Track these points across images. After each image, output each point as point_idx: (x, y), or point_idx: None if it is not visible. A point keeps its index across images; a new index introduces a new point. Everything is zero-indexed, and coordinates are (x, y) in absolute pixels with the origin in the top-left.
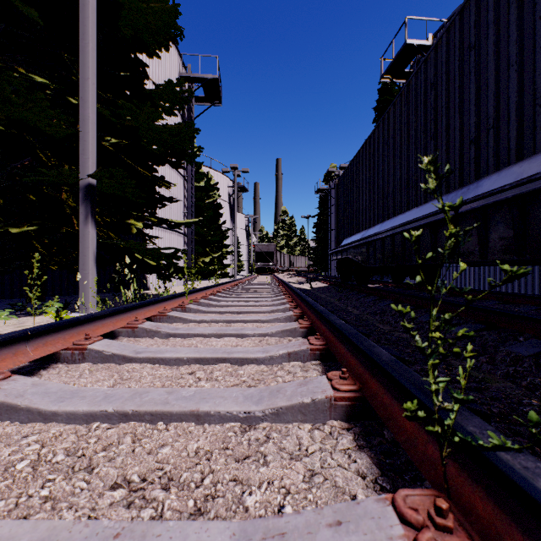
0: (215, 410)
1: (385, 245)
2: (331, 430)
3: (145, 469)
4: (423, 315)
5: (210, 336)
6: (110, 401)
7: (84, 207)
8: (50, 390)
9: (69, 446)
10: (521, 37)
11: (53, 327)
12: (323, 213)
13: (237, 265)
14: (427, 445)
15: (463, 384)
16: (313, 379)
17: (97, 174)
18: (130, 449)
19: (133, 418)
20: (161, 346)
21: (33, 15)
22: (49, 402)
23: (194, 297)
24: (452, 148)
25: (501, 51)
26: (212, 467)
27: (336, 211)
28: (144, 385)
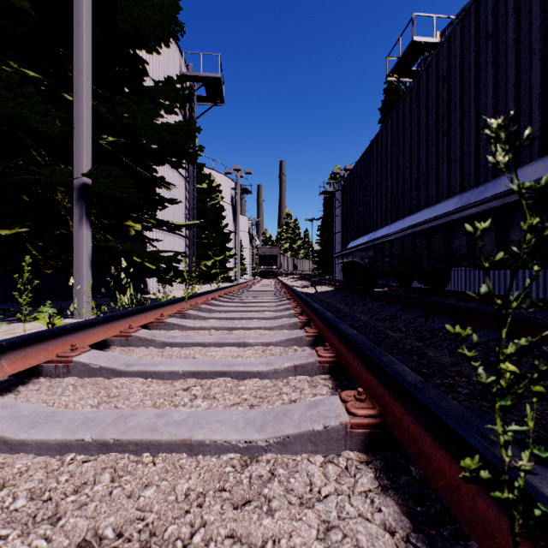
0: (211, 439)
1: (393, 248)
2: (347, 464)
3: (122, 520)
4: (436, 322)
5: (209, 345)
6: (89, 428)
7: (79, 208)
8: (21, 414)
9: (35, 486)
10: (545, 23)
11: (34, 338)
12: (327, 216)
13: (240, 269)
14: (476, 498)
15: (531, 426)
16: (324, 400)
17: (92, 173)
18: (107, 491)
19: (115, 448)
20: (155, 356)
21: (25, 6)
22: (17, 429)
23: (195, 302)
24: (467, 144)
25: (522, 39)
26: (204, 517)
27: (342, 213)
28: (132, 404)
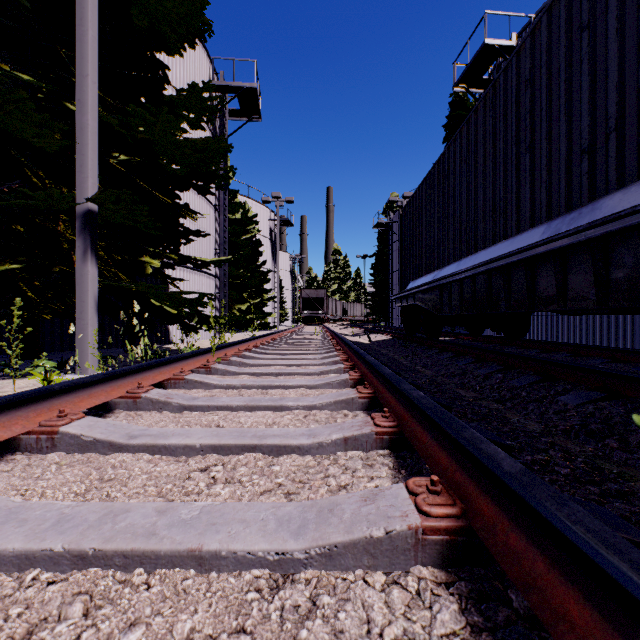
0: (229, 549)
1: (463, 288)
2: (419, 587)
3: None
4: (517, 378)
5: (237, 408)
6: (62, 531)
7: (82, 240)
8: None
9: None
10: None
11: (8, 402)
12: (382, 252)
13: (281, 314)
14: None
15: None
16: (384, 490)
17: (99, 197)
18: (73, 633)
19: (96, 561)
20: (169, 424)
21: None
22: None
23: (224, 353)
24: (556, 161)
25: (627, 27)
26: None
27: (400, 248)
28: (130, 491)
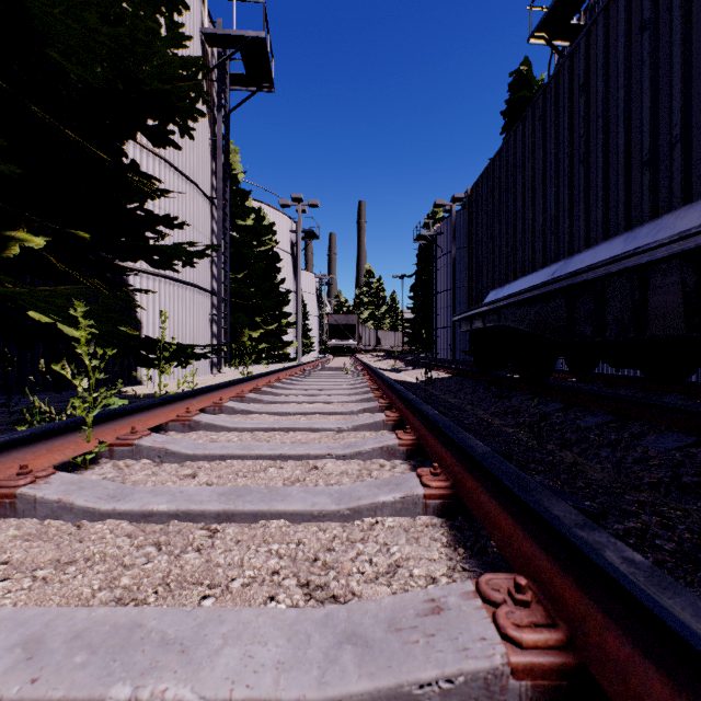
0: None
1: (647, 285)
2: None
3: None
4: None
5: None
6: None
7: None
8: None
9: None
10: None
11: None
12: (423, 271)
13: (305, 344)
14: None
15: None
16: None
17: None
18: None
19: None
20: None
21: None
22: None
23: (140, 423)
24: None
25: None
26: None
27: (469, 244)
28: None
